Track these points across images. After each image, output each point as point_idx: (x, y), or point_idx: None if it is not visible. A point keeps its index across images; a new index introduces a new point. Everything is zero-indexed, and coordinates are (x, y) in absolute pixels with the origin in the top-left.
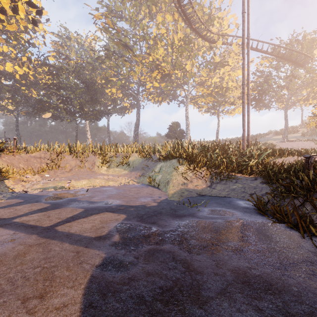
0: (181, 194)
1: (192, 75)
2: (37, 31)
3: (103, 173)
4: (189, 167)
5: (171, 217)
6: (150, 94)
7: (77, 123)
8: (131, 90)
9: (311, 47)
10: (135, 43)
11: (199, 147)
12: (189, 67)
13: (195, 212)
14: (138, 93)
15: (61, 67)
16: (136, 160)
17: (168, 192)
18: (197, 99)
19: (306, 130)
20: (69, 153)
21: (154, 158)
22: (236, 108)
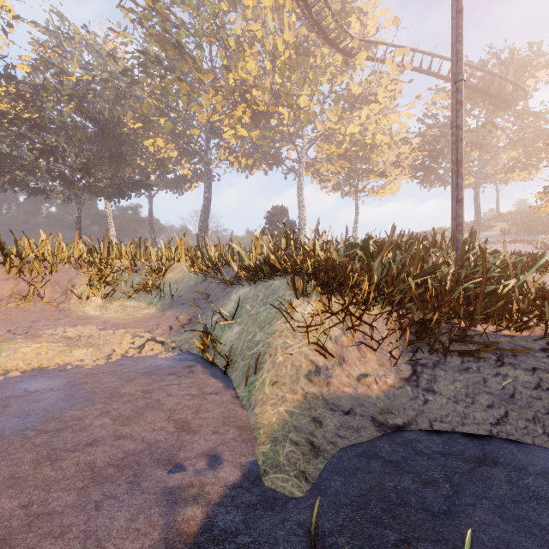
0: (310, 437)
1: (312, 115)
2: None
3: (89, 315)
4: (327, 302)
5: None
6: (232, 152)
7: (79, 203)
8: (194, 145)
9: (522, 74)
10: (201, 46)
11: (342, 245)
12: (305, 101)
13: None
14: (207, 148)
15: (44, 86)
16: (184, 279)
17: (256, 415)
18: (318, 165)
19: (505, 225)
20: None
21: (227, 275)
22: (387, 184)
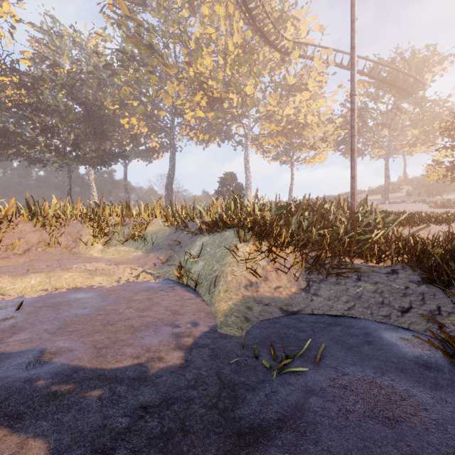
0: (245, 315)
1: (256, 101)
2: (1, 16)
3: (94, 256)
4: (259, 245)
5: (219, 454)
6: (192, 129)
7: (70, 170)
8: (161, 122)
9: (421, 69)
10: (167, 46)
11: (273, 207)
12: (250, 89)
13: (299, 403)
14: (172, 126)
15: (42, 77)
16: (160, 231)
17: (216, 307)
18: (261, 140)
19: (411, 188)
20: (28, 217)
21: (192, 228)
22: (316, 154)
